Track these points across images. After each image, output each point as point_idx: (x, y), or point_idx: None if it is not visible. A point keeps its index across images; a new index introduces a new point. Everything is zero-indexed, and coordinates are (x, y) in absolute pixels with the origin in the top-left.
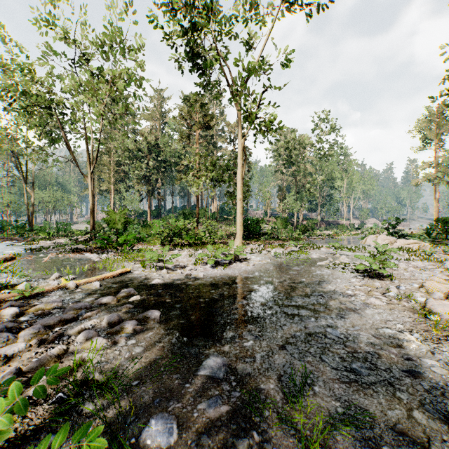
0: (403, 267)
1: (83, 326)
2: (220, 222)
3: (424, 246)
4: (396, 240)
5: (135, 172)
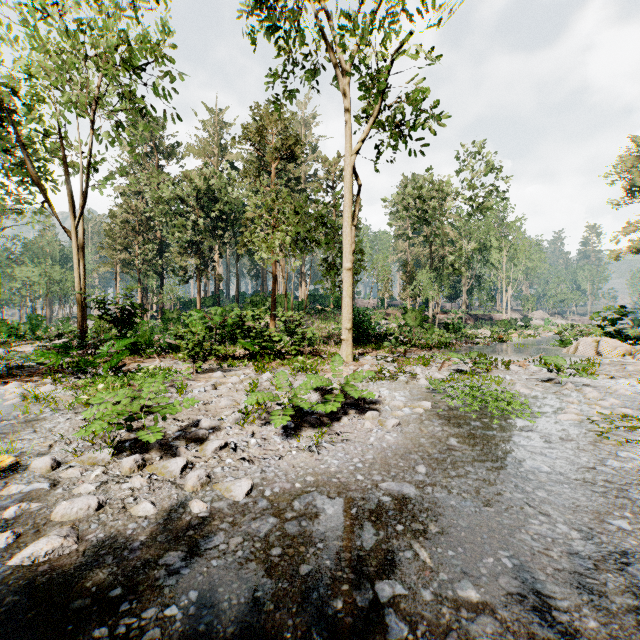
0: None
1: None
2: (311, 316)
3: None
4: None
5: (174, 235)
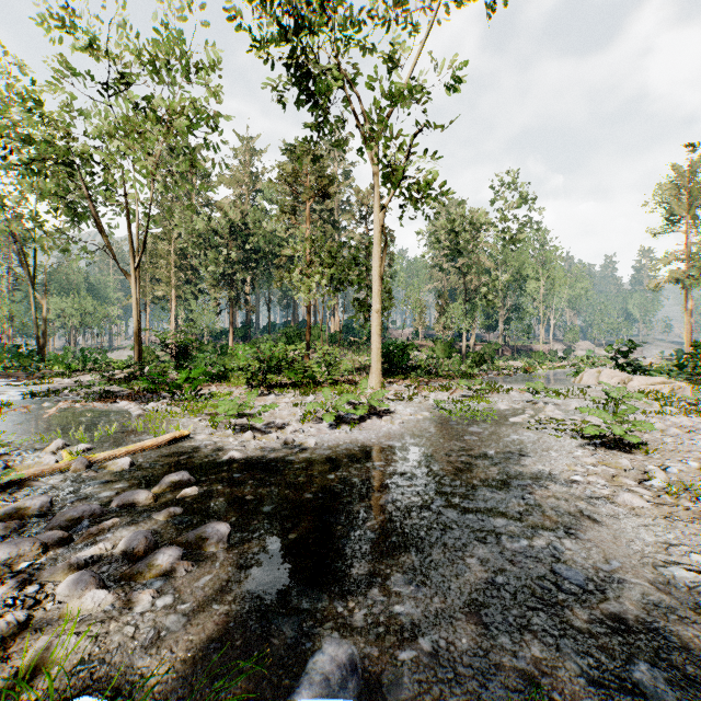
0: (658, 427)
1: (75, 561)
2: (345, 348)
3: (679, 388)
4: (632, 379)
5: (208, 268)
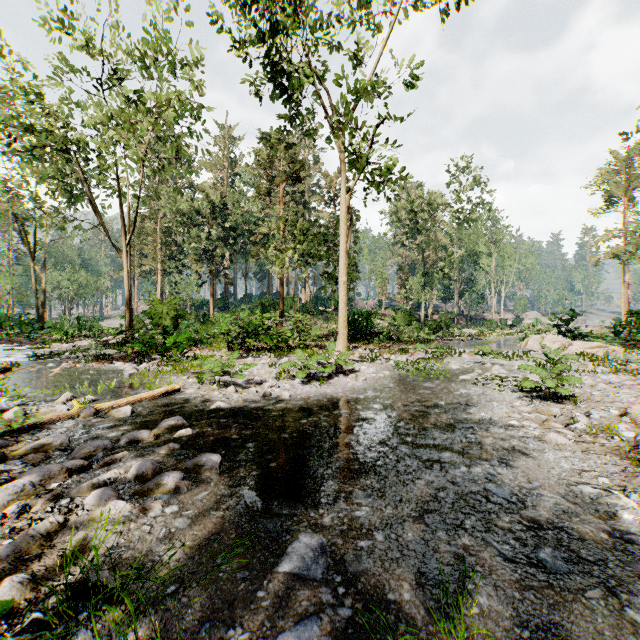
0: (589, 383)
1: (96, 481)
2: (314, 317)
3: (613, 351)
4: (572, 343)
5: (191, 244)
